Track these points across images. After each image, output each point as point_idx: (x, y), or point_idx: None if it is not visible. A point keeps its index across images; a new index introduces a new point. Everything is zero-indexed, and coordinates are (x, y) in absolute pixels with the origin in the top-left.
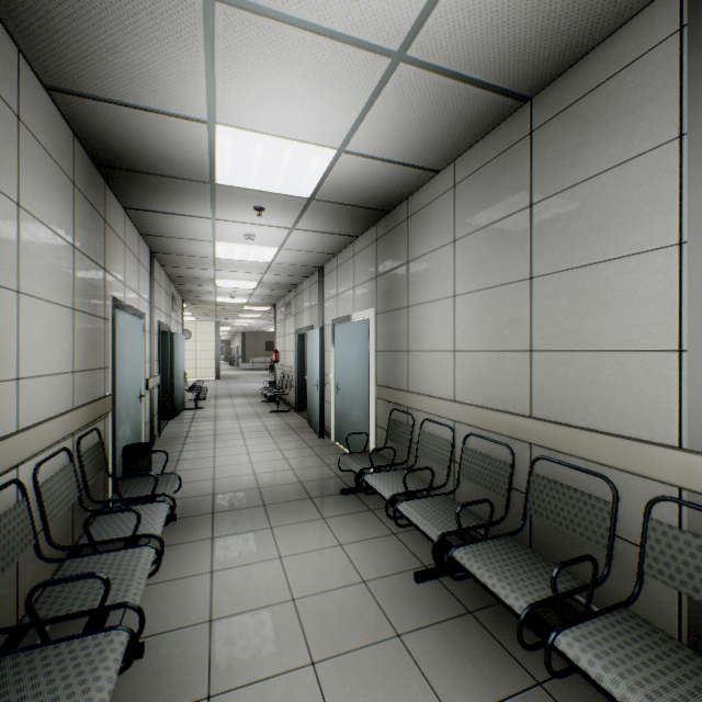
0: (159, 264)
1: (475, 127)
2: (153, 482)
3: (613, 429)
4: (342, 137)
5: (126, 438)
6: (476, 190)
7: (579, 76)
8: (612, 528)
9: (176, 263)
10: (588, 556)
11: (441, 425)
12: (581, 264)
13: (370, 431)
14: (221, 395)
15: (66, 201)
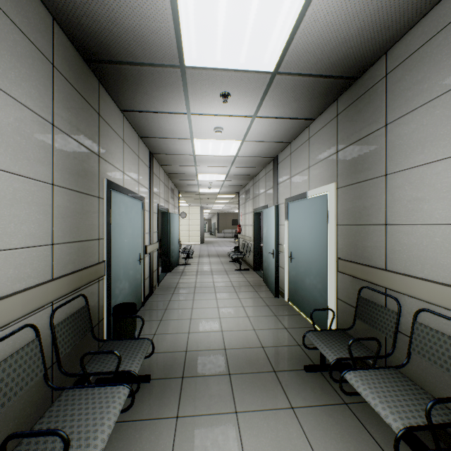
0: (158, 164)
1: None
2: (126, 349)
3: None
4: None
5: (124, 293)
6: None
7: None
8: None
9: (168, 162)
10: None
11: None
12: None
13: (328, 302)
14: (202, 255)
15: (39, 77)
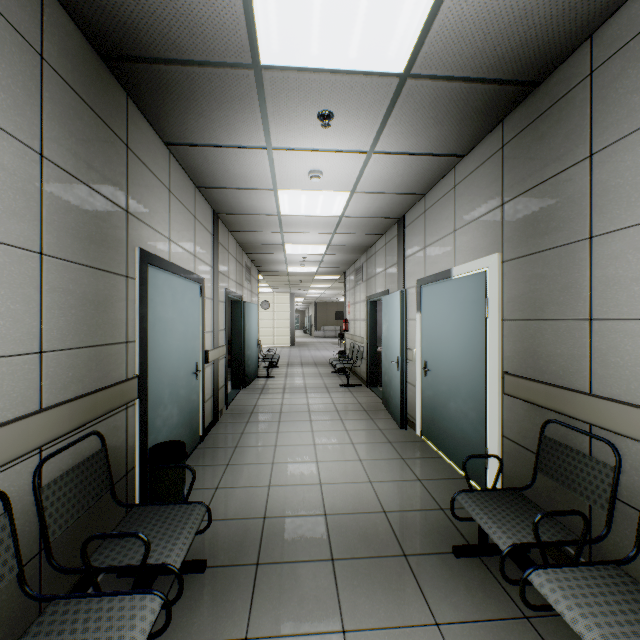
0: (226, 229)
1: None
2: (164, 522)
3: None
4: None
5: (171, 424)
6: None
7: None
8: None
9: (242, 227)
10: None
11: None
12: None
13: (488, 441)
14: (292, 363)
15: (15, 73)
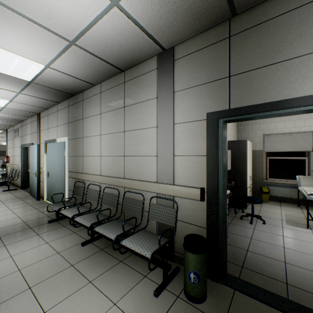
0: None
1: (107, 74)
2: None
3: (144, 179)
4: (48, 62)
5: None
6: (108, 96)
7: (136, 70)
8: (143, 208)
9: None
10: (134, 217)
11: (96, 185)
12: (137, 129)
13: (65, 192)
14: None
15: None
